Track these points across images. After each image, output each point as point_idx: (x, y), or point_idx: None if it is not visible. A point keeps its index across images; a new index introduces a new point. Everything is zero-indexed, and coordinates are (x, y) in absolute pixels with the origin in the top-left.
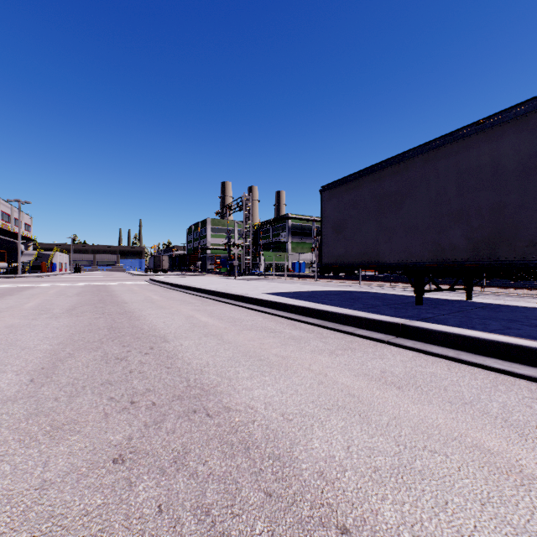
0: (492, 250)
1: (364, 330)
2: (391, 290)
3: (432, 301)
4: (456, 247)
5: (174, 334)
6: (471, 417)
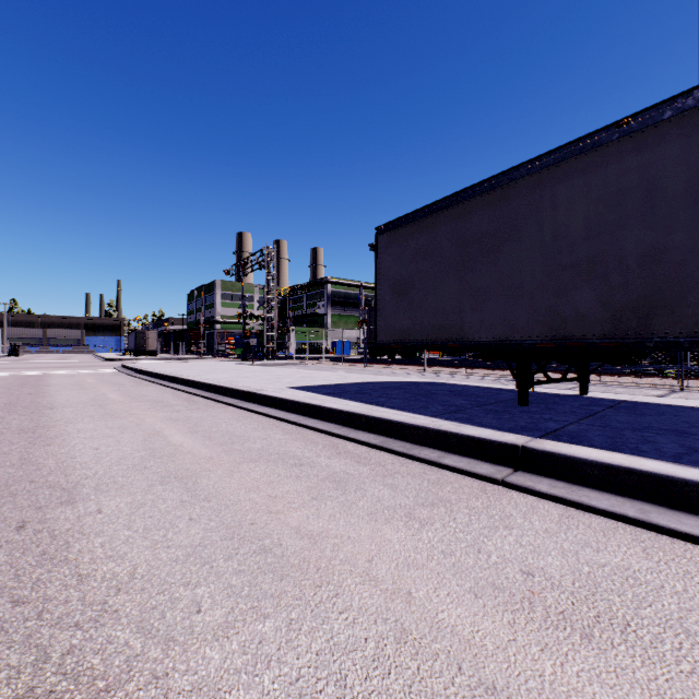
0: (643, 321)
1: (456, 455)
2: (468, 379)
3: (537, 398)
4: (585, 316)
5: (100, 479)
6: None
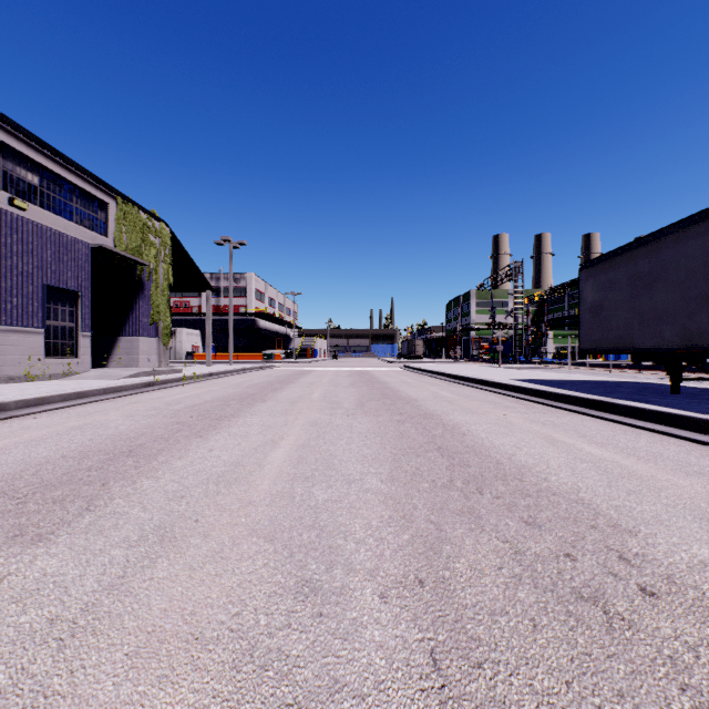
0: None
1: (573, 406)
2: None
3: None
4: (703, 332)
5: (422, 399)
6: (566, 432)
